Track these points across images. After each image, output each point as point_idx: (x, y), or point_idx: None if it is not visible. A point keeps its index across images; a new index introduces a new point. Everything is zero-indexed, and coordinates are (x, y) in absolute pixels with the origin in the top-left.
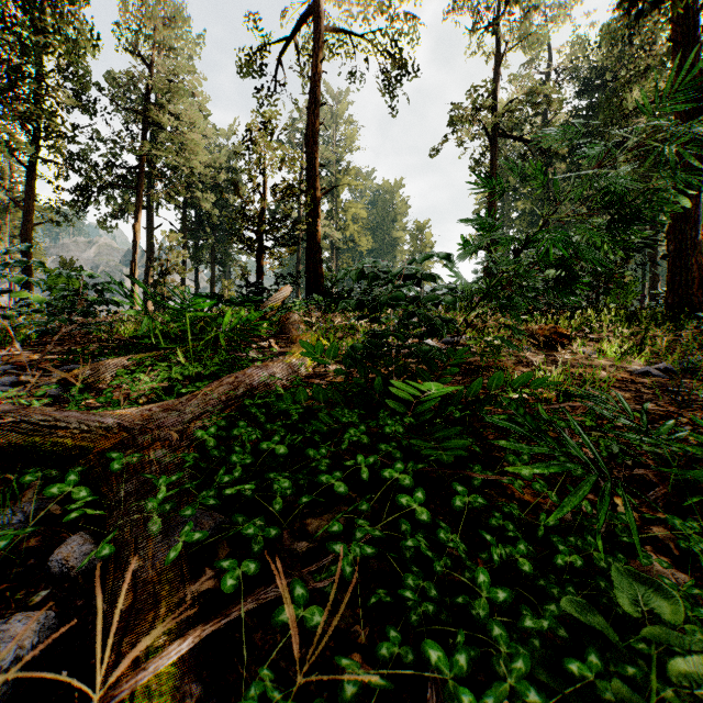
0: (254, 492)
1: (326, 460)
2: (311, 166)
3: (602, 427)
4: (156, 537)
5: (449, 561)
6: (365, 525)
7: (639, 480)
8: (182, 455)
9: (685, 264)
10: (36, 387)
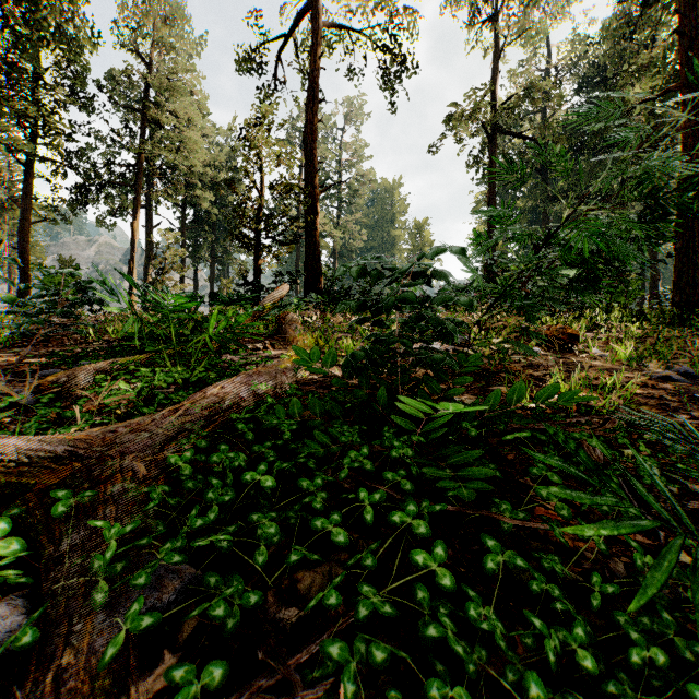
0: (231, 543)
1: (322, 494)
2: (309, 163)
3: (633, 443)
4: (97, 615)
5: (484, 652)
6: (371, 595)
7: (690, 513)
8: (148, 489)
9: (693, 261)
10: (8, 395)
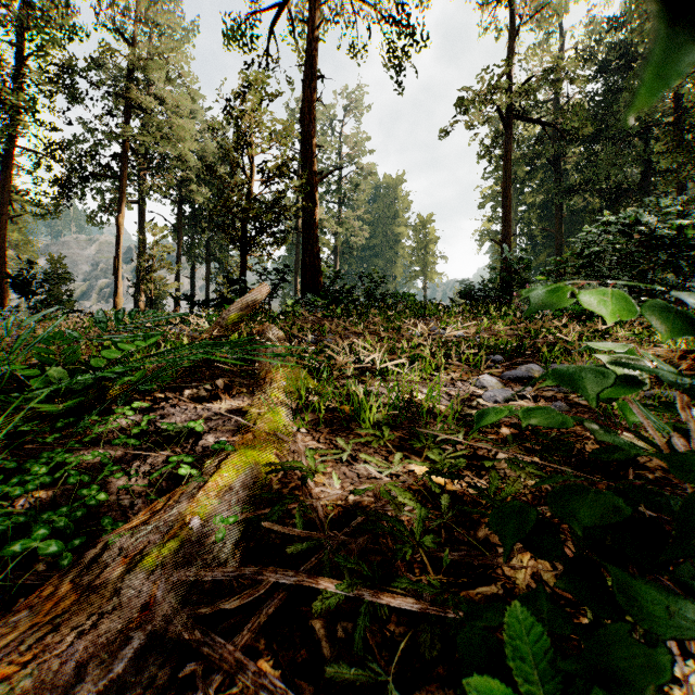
0: None
1: None
2: (307, 147)
3: None
4: None
5: None
6: None
7: None
8: None
9: None
10: None
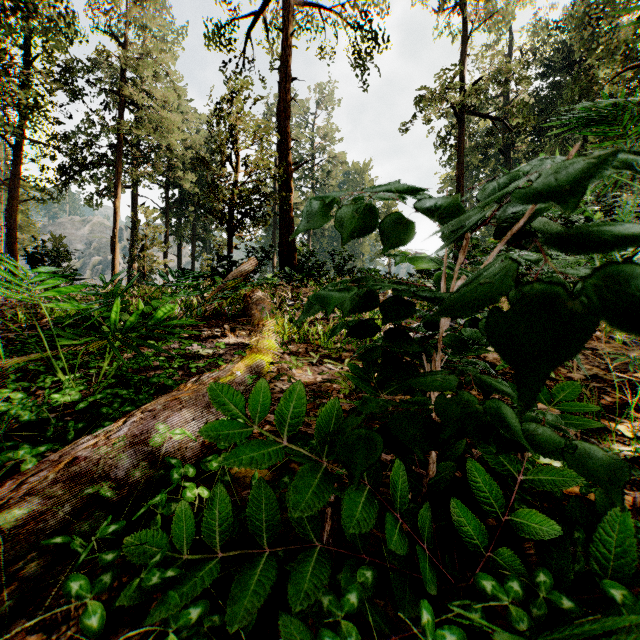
0: None
1: None
2: (284, 141)
3: None
4: None
5: None
6: None
7: None
8: None
9: None
10: None
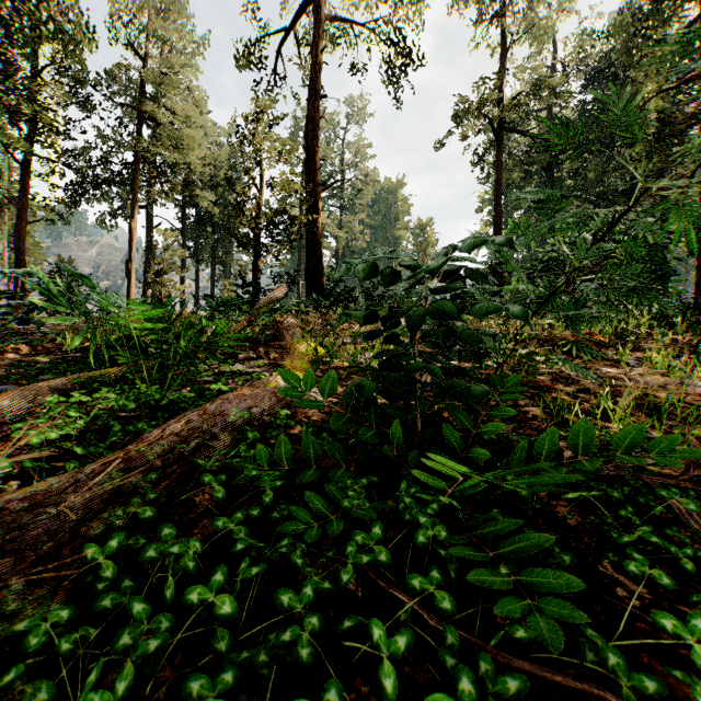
0: None
1: (312, 620)
2: (311, 160)
3: None
4: None
5: None
6: None
7: None
8: (26, 625)
9: None
10: None
